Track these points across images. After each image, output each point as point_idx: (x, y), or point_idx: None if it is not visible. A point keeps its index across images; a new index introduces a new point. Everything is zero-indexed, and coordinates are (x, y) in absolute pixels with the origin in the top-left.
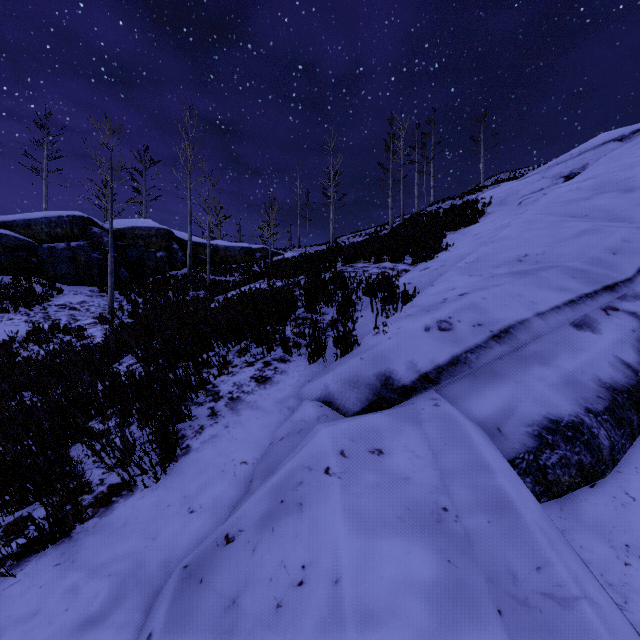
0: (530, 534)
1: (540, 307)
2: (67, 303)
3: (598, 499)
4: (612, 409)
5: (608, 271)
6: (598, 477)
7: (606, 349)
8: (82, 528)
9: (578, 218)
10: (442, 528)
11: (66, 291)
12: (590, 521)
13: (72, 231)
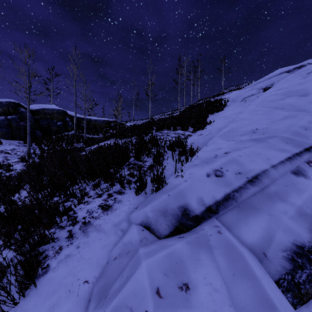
0: None
1: (273, 161)
2: (4, 150)
3: None
4: None
5: (304, 139)
6: None
7: None
8: None
9: (279, 109)
10: None
11: (4, 143)
12: None
13: (8, 110)
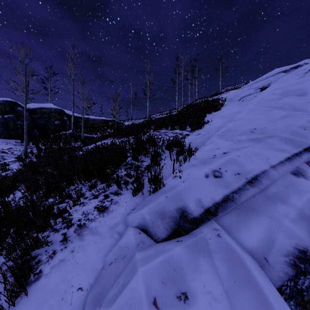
0: None
1: (272, 162)
2: (0, 149)
3: None
4: None
5: (303, 139)
6: None
7: None
8: None
9: (277, 109)
10: None
11: (1, 142)
12: None
13: (5, 109)
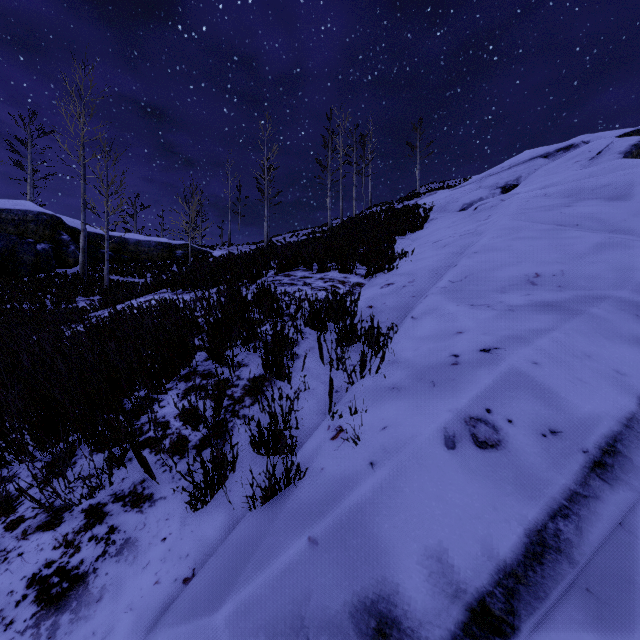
0: None
1: (638, 384)
2: None
3: None
4: None
5: None
6: None
7: None
8: None
9: (570, 227)
10: None
11: None
12: None
13: None
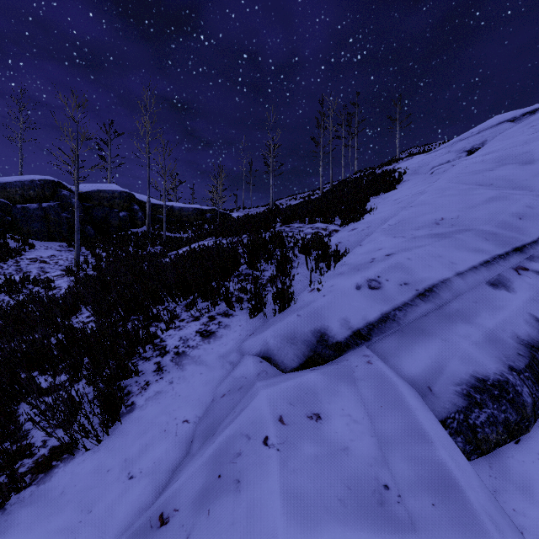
0: (479, 523)
1: (459, 267)
2: (38, 257)
3: (524, 456)
4: (532, 366)
5: (516, 234)
6: (522, 433)
7: (521, 307)
8: (17, 498)
9: (485, 186)
10: (385, 512)
11: (38, 246)
12: (520, 481)
13: (43, 193)
